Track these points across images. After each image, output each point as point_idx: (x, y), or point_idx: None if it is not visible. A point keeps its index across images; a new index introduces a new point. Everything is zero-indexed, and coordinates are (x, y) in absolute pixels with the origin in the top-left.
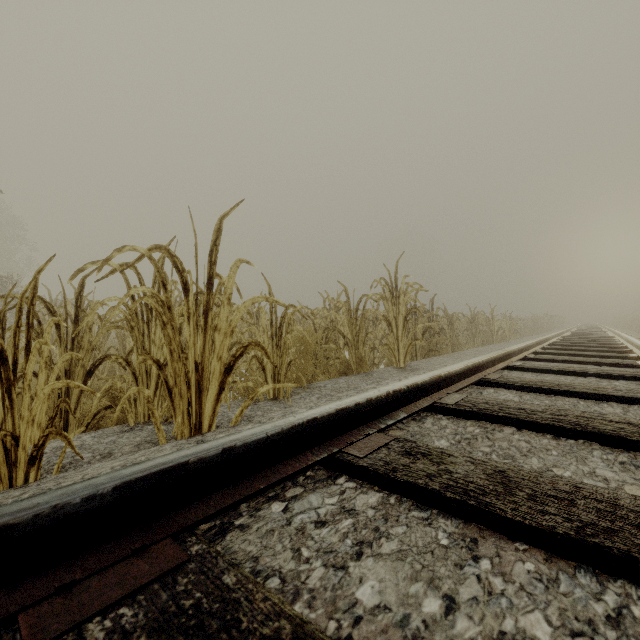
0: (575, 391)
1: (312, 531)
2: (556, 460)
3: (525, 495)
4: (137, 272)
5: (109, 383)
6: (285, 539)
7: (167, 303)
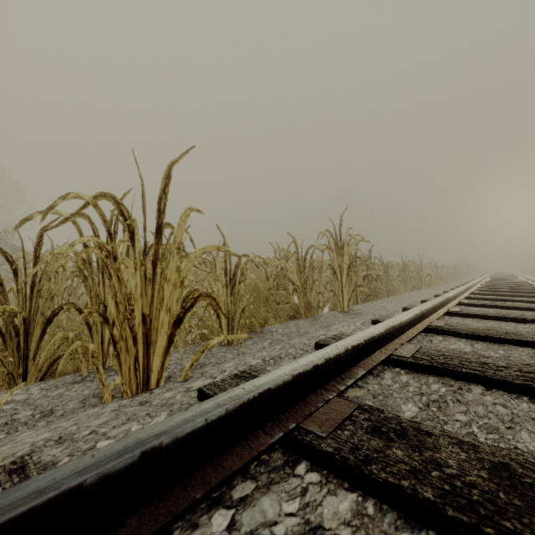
0: (527, 341)
1: None
2: None
3: None
4: (90, 222)
5: (59, 334)
6: None
7: (113, 253)
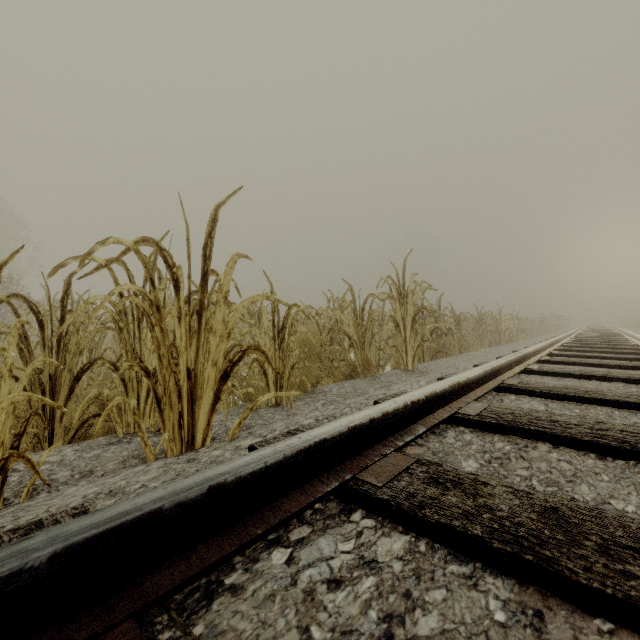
0: (607, 399)
1: (323, 596)
2: (610, 488)
3: (594, 546)
4: (126, 268)
5: (94, 391)
6: (288, 611)
7: (156, 302)
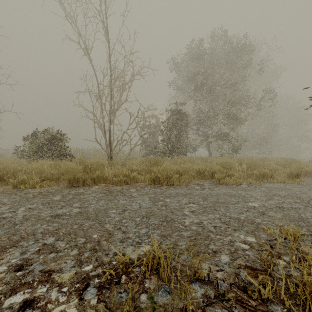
0: None
1: None
2: None
3: None
4: None
5: None
6: None
7: None
